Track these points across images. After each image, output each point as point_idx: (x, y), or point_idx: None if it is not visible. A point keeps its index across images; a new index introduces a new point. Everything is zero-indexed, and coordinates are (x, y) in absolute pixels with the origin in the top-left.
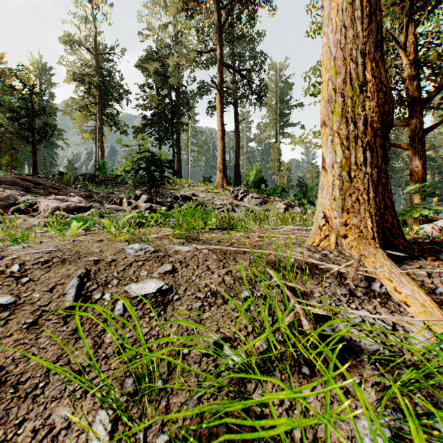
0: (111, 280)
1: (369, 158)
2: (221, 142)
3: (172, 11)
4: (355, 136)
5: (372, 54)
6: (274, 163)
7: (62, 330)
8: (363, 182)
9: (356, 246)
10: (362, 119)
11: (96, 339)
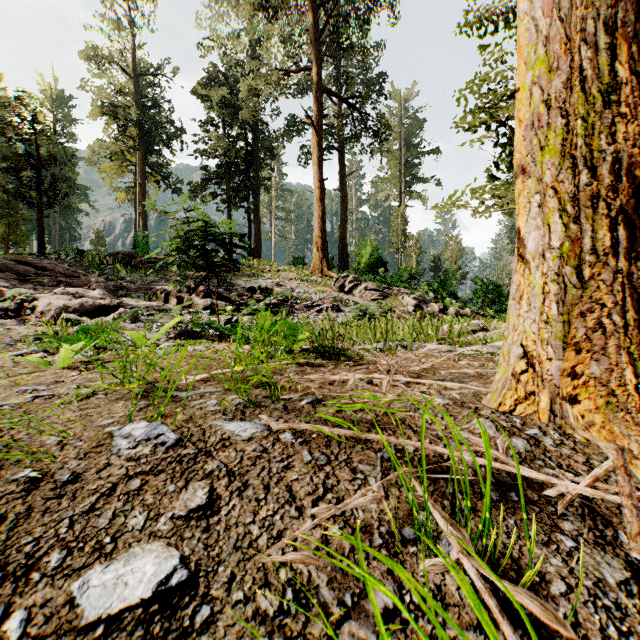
0: (46, 553)
1: (624, 239)
2: (319, 206)
3: (247, 10)
4: (592, 195)
5: (628, 27)
6: (397, 237)
7: None
8: (612, 289)
9: (603, 424)
10: (608, 160)
11: None
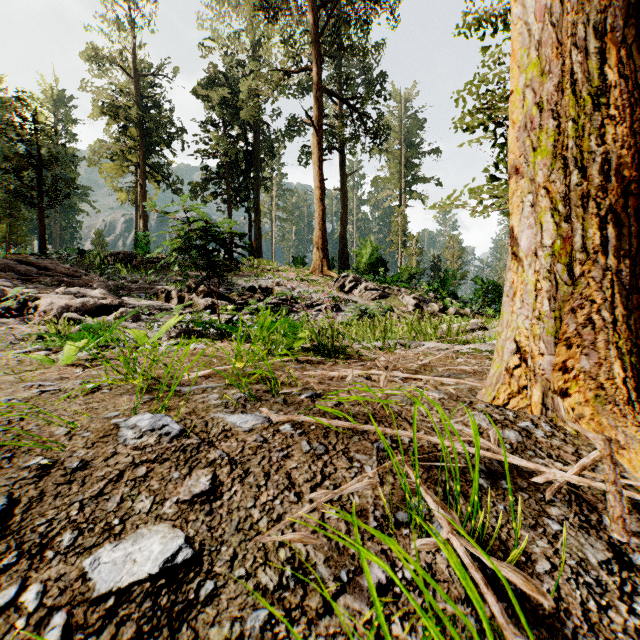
0: (59, 533)
1: (613, 238)
2: (319, 206)
3: (247, 11)
4: (582, 195)
5: (617, 31)
6: (397, 236)
7: None
8: (601, 286)
9: (592, 416)
10: (597, 161)
11: None
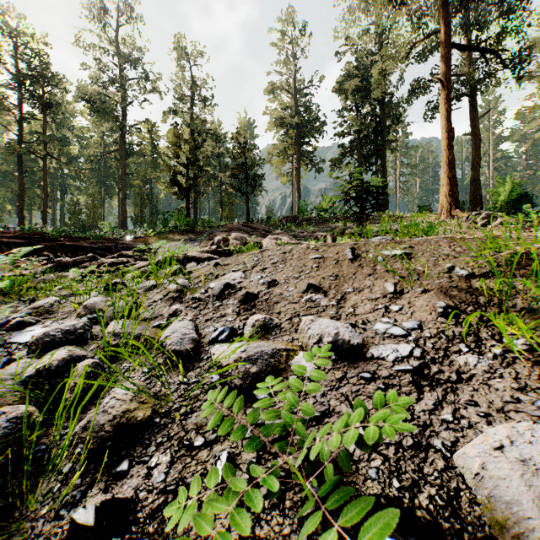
0: (369, 250)
1: None
2: (447, 154)
3: (378, 10)
4: None
5: None
6: None
7: (352, 265)
8: None
9: None
10: None
11: (372, 268)
